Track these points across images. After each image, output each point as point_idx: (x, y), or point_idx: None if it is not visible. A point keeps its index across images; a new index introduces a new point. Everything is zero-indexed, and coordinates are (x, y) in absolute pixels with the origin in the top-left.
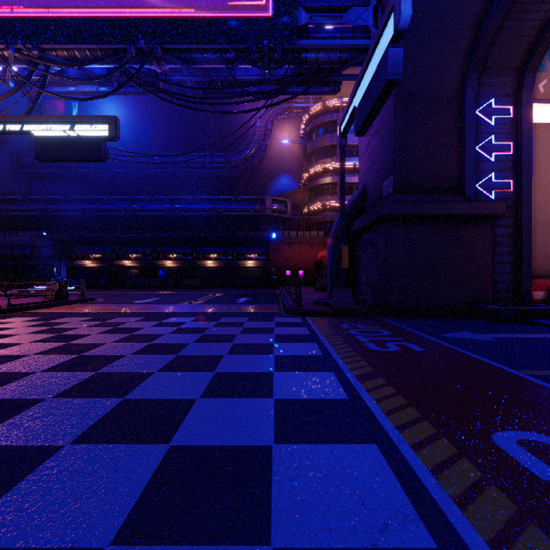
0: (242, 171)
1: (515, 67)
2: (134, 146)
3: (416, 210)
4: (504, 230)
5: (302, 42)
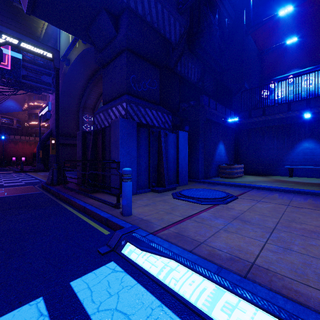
0: None
1: (92, 108)
2: None
3: (64, 142)
4: None
5: (24, 81)
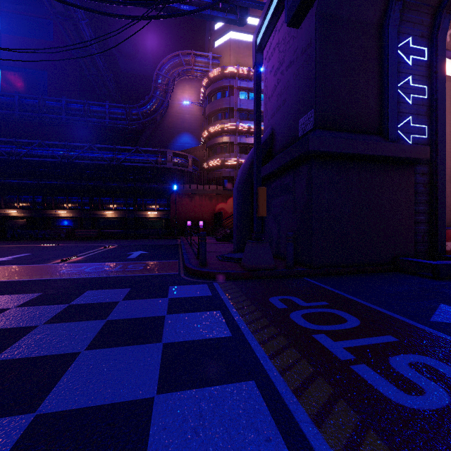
0: (144, 125)
1: (432, 5)
2: (26, 91)
3: (344, 147)
4: (420, 178)
5: None
